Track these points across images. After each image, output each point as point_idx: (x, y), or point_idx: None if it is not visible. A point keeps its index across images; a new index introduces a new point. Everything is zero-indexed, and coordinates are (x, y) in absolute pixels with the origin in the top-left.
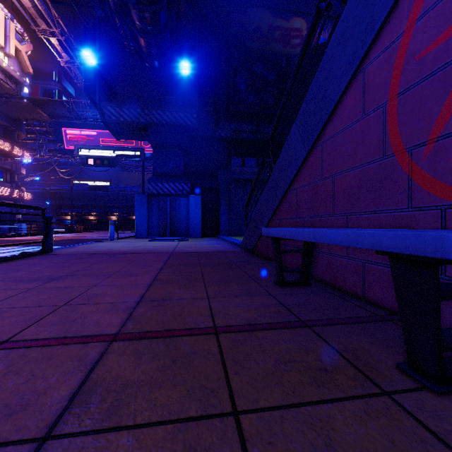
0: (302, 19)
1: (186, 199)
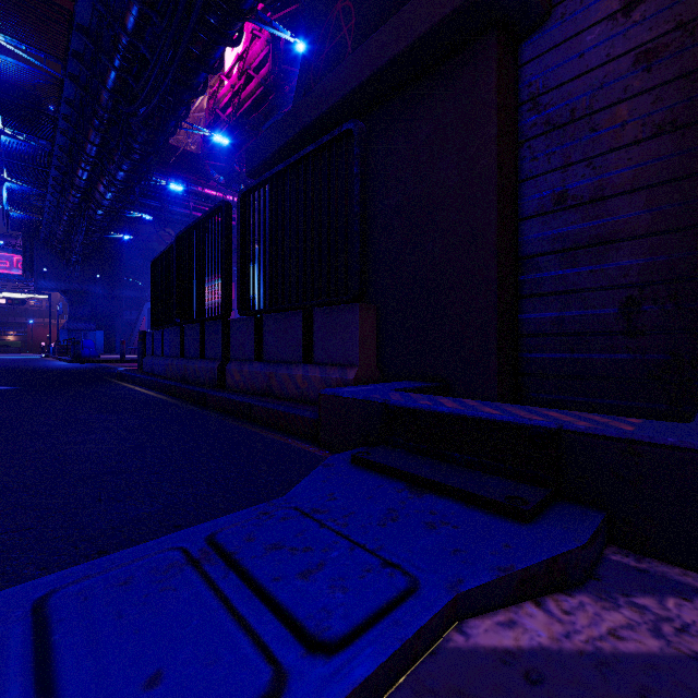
0: (171, 230)
1: (94, 333)
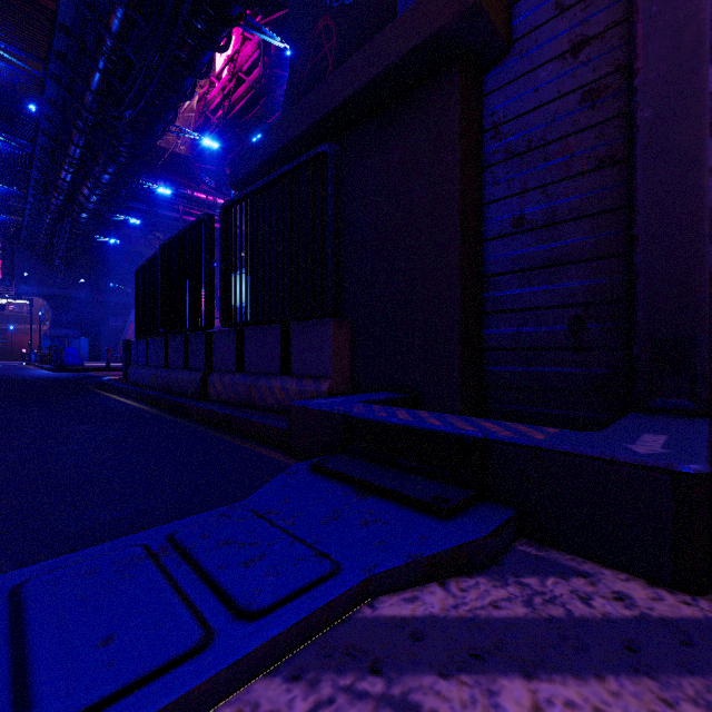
0: (160, 234)
1: (79, 340)
